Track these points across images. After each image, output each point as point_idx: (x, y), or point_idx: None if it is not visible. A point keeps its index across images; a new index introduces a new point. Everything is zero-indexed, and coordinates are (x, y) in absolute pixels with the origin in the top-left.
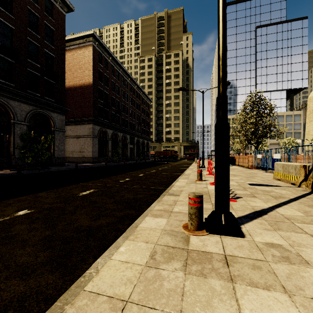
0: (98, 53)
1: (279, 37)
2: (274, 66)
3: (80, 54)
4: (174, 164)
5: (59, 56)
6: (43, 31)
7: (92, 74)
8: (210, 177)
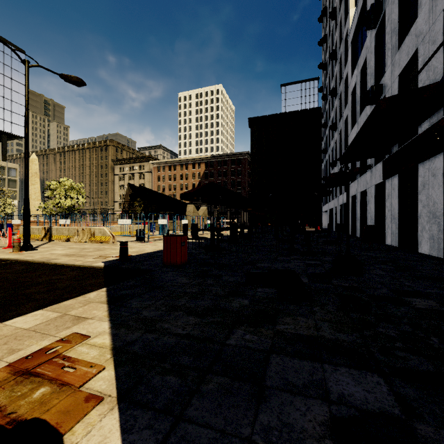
0: None
1: None
2: None
3: None
4: None
5: None
6: None
7: None
8: None
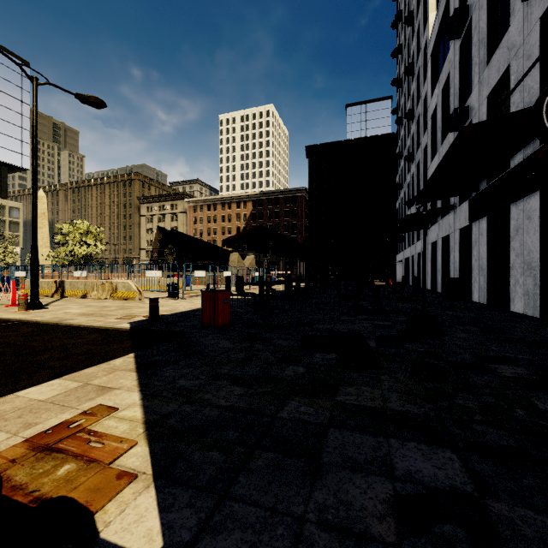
0: None
1: None
2: None
3: None
4: None
5: None
6: None
7: None
8: None
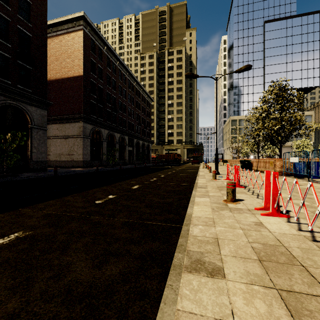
0: (90, 40)
1: (289, 32)
2: (283, 63)
3: (69, 40)
4: (179, 169)
5: (38, 37)
6: (16, 3)
7: (83, 63)
8: (241, 192)
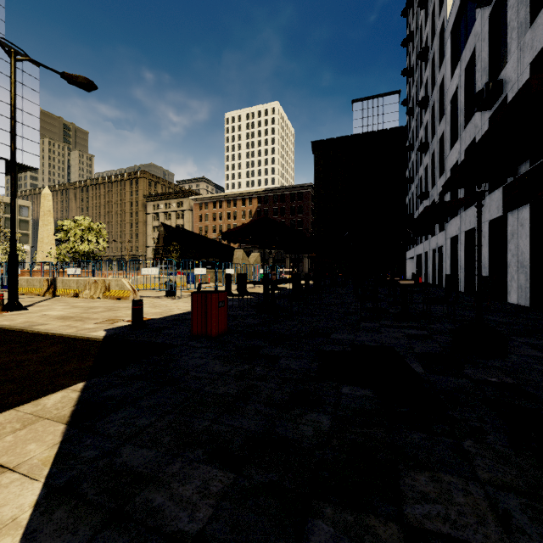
0: None
1: None
2: None
3: None
4: None
5: None
6: None
7: None
8: None
